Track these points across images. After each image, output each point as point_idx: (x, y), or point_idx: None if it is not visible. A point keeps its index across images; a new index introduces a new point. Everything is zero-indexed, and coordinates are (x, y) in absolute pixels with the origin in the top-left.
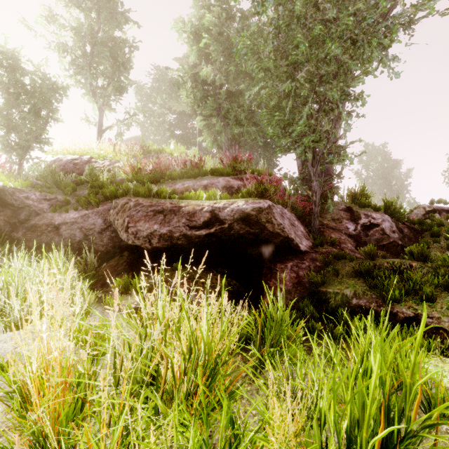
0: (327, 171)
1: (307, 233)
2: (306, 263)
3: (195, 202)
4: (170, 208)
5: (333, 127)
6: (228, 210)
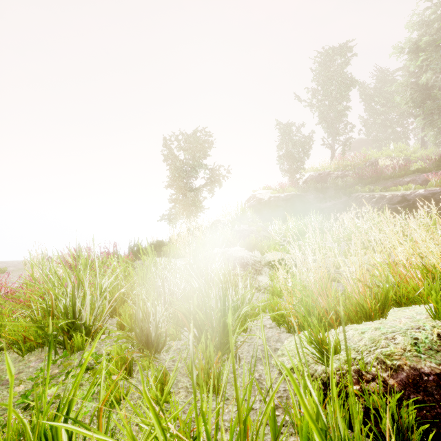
0: None
1: None
2: None
3: (393, 192)
4: (379, 196)
5: None
6: (412, 195)
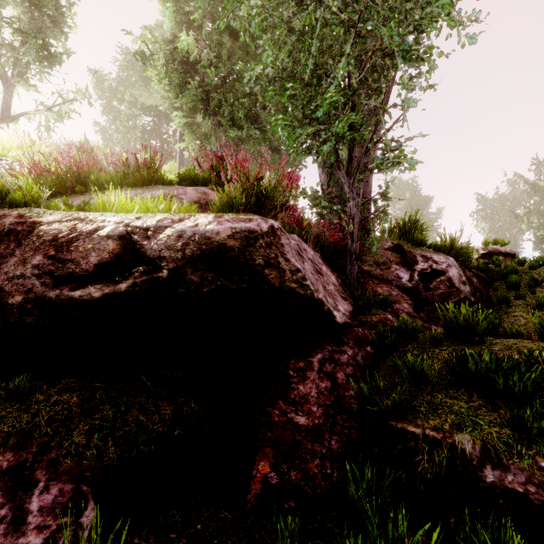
0: (363, 193)
1: (341, 286)
2: (349, 351)
3: (86, 214)
4: (8, 226)
5: (385, 102)
6: (168, 235)
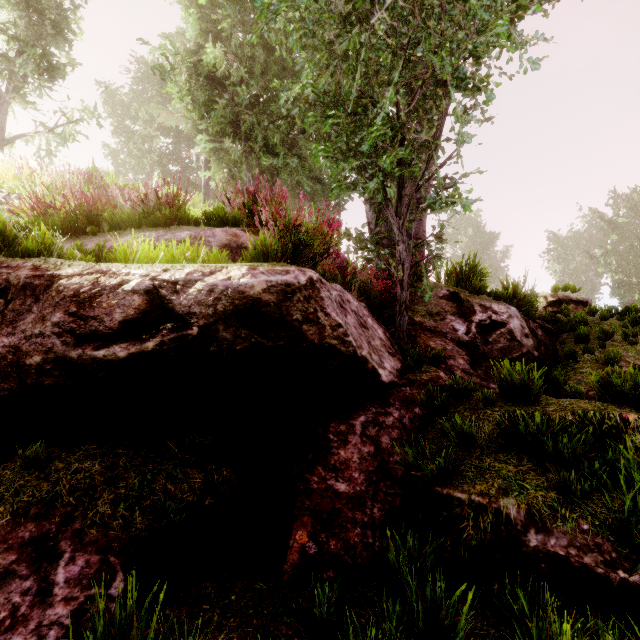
0: (416, 233)
1: (389, 340)
2: (395, 412)
3: (108, 266)
4: (23, 279)
5: (438, 136)
6: (199, 290)
